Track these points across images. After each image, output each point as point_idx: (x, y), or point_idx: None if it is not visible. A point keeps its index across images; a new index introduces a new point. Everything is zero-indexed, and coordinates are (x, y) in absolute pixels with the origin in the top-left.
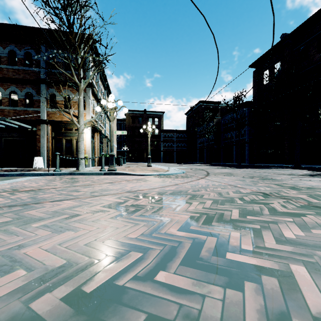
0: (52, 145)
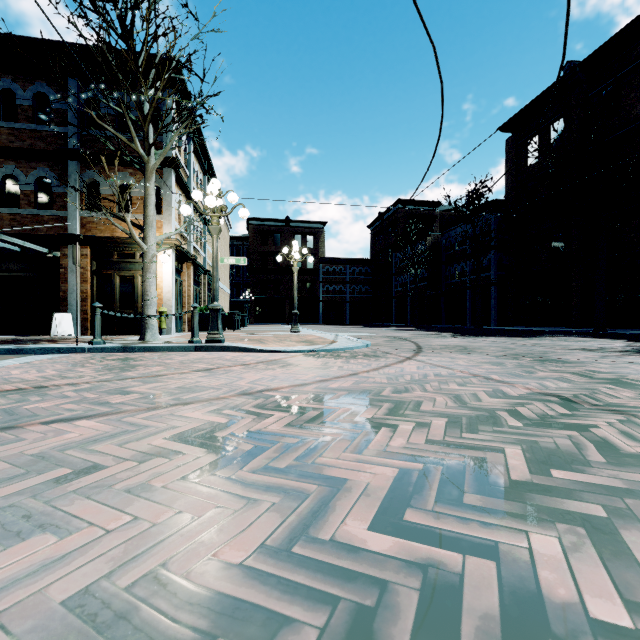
0: (92, 289)
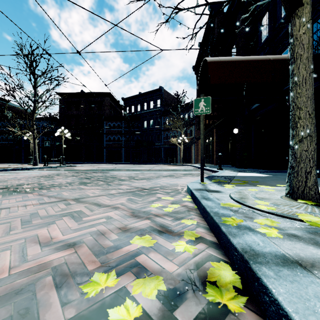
0: None
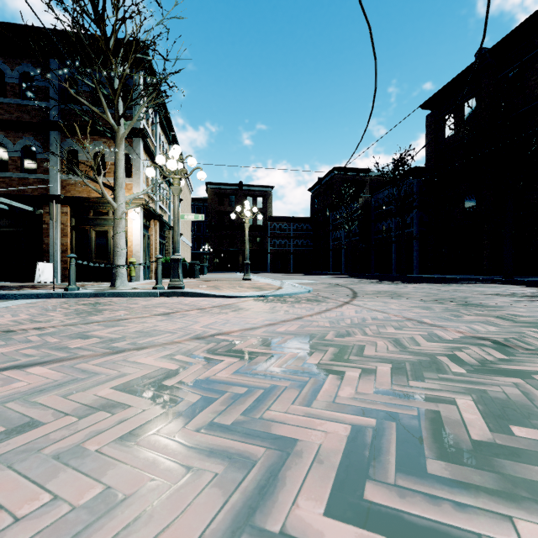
0: (71, 242)
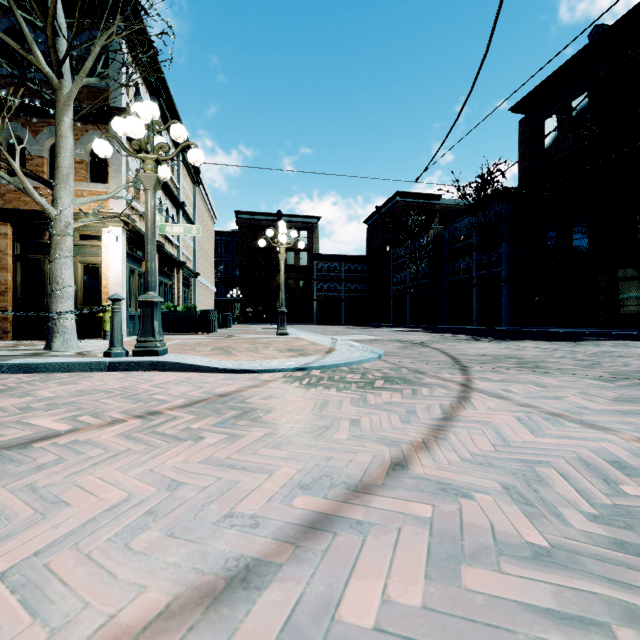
0: (14, 279)
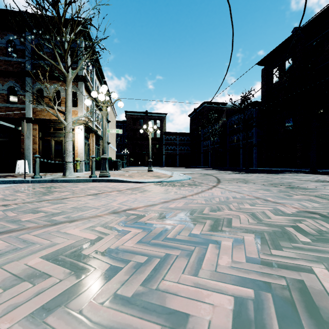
0: (39, 147)
